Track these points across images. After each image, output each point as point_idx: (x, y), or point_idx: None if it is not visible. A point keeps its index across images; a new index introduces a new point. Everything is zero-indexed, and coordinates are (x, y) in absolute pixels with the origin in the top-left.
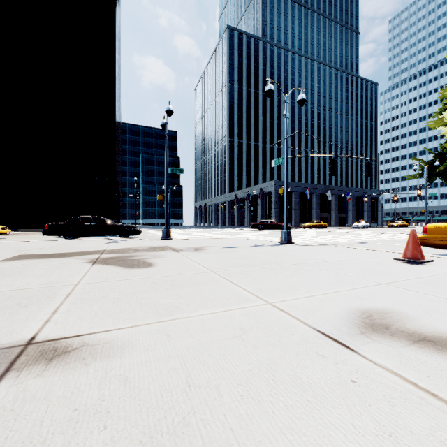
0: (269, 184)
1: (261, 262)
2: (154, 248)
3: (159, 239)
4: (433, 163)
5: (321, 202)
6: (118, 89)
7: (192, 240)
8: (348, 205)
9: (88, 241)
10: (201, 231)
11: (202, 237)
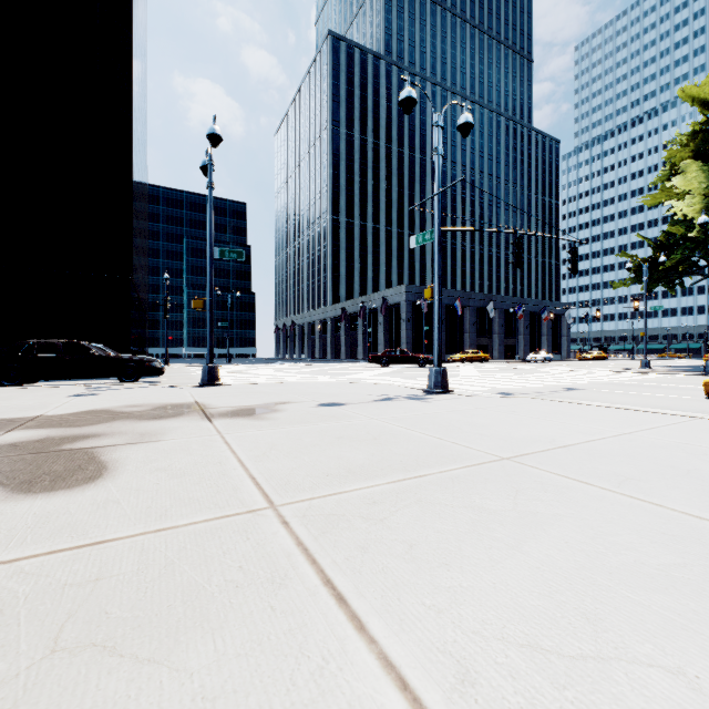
0: (397, 290)
1: (409, 453)
2: (160, 411)
3: (196, 385)
4: (653, 260)
5: (478, 320)
6: (140, 123)
7: (260, 386)
8: (519, 326)
9: (36, 391)
10: (283, 368)
11: (283, 379)
